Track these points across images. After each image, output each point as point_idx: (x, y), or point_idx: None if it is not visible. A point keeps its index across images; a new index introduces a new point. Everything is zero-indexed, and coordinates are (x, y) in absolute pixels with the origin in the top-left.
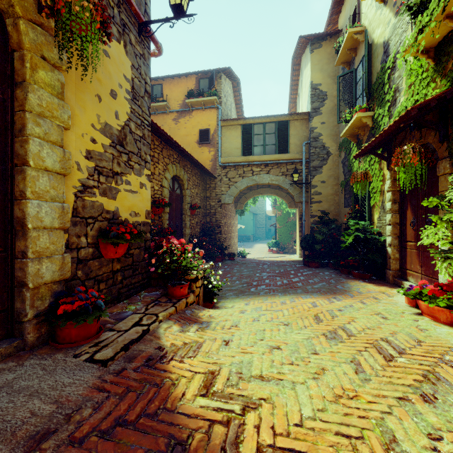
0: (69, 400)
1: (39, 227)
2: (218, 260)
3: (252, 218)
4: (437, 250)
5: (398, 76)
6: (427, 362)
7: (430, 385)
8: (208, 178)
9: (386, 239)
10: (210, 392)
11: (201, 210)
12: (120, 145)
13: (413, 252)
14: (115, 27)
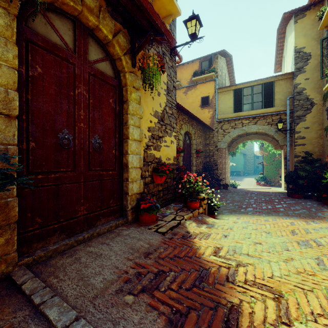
0: (153, 244)
1: (132, 167)
2: (215, 188)
3: (242, 157)
4: None
5: None
6: None
7: None
8: (208, 131)
9: None
10: (218, 255)
11: (203, 153)
12: (162, 121)
13: None
14: None
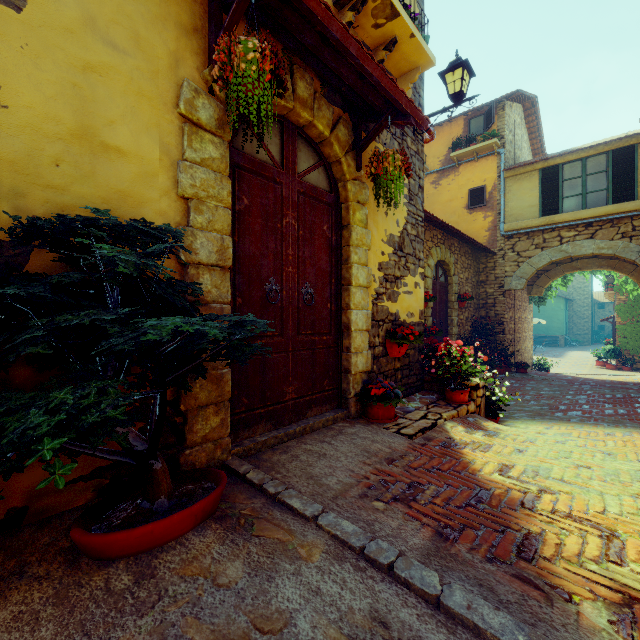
0: (397, 449)
1: (357, 330)
2: (499, 371)
3: (561, 307)
4: None
5: None
6: None
7: None
8: (483, 255)
9: None
10: (506, 475)
11: (472, 301)
12: (400, 250)
13: None
14: (396, 142)
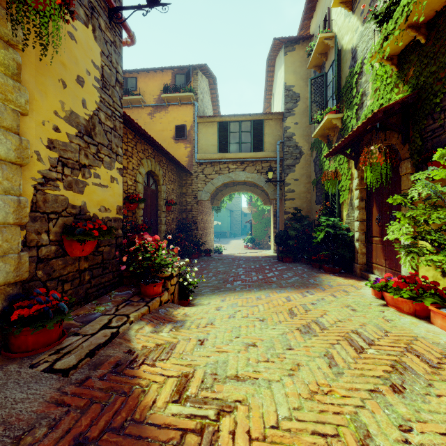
0: (20, 419)
1: None
2: (194, 256)
3: (228, 214)
4: (402, 245)
5: (365, 80)
6: (395, 352)
7: (398, 375)
8: (184, 174)
9: (354, 235)
10: (183, 397)
11: (177, 206)
12: (88, 136)
13: (378, 246)
14: (82, 10)
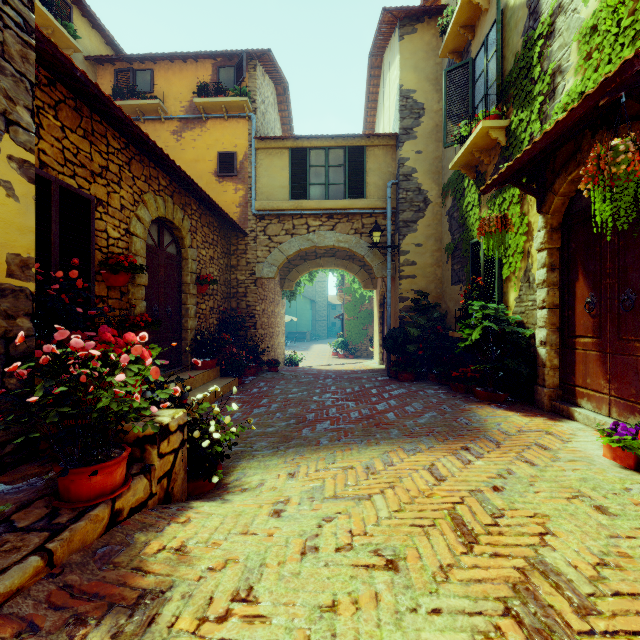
0: None
1: None
2: (250, 372)
3: (308, 307)
4: None
5: (561, 45)
6: None
7: None
8: (234, 235)
9: (533, 333)
10: None
11: (220, 288)
12: None
13: (589, 355)
14: None
